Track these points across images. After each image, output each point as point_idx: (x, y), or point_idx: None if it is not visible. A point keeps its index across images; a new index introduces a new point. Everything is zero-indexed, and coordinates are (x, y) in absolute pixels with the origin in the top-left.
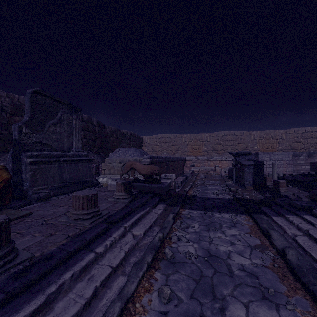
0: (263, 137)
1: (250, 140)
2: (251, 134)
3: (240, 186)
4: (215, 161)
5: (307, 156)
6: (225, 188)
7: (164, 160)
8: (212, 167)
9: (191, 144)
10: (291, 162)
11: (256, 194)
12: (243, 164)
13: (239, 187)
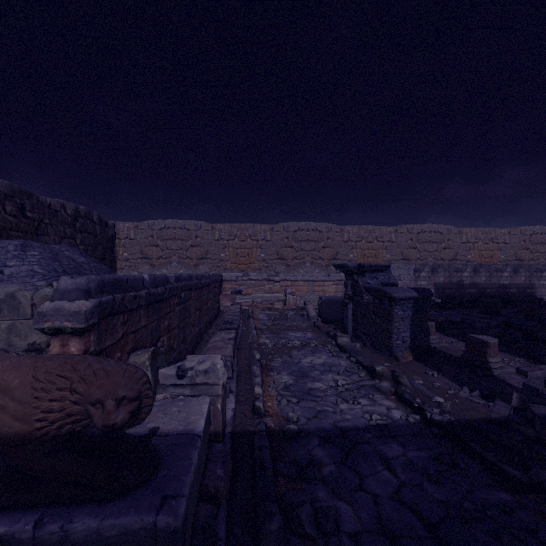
0: (363, 237)
1: (343, 242)
2: (344, 231)
3: (375, 351)
4: (284, 281)
5: (431, 273)
6: (354, 366)
7: (174, 289)
8: (279, 294)
9: (234, 245)
10: (413, 283)
11: (448, 384)
12: (395, 296)
13: (379, 356)
